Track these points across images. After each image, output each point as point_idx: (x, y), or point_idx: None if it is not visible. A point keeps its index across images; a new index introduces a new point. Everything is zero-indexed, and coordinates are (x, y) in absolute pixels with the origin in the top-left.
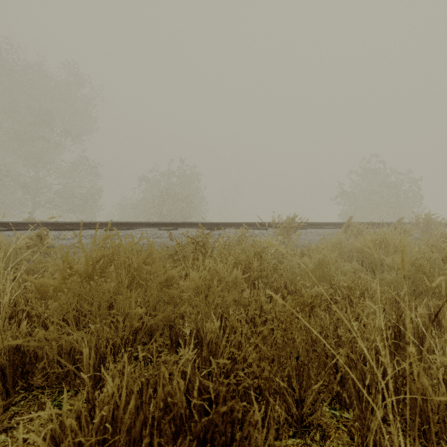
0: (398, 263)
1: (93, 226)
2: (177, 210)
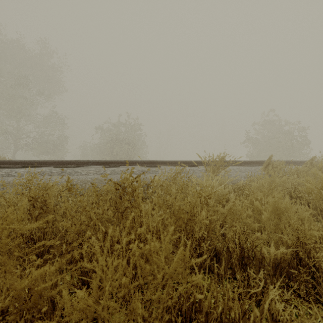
0: None
1: (46, 164)
2: (124, 151)
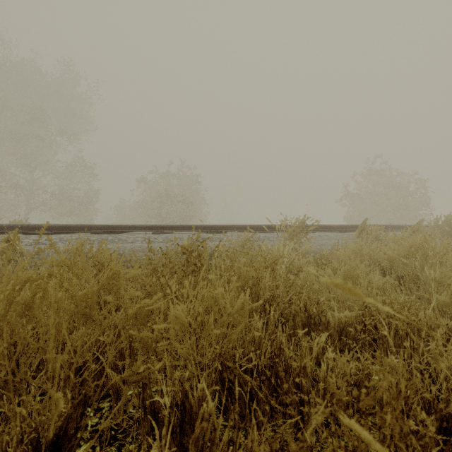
0: (444, 277)
1: (81, 229)
2: (177, 212)
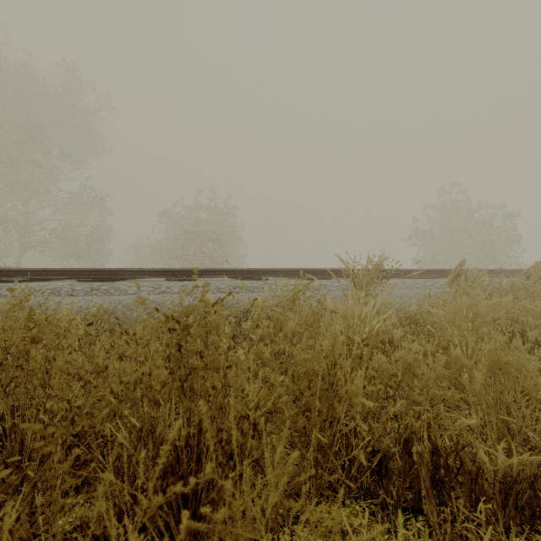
0: None
1: (66, 275)
2: (207, 253)
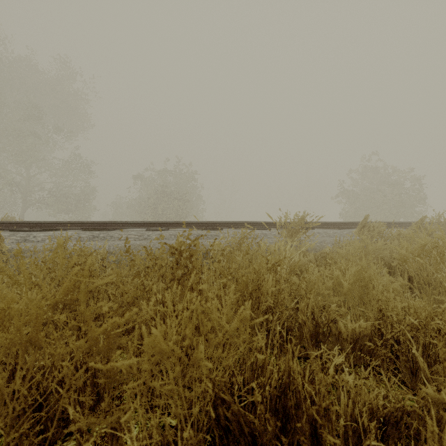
0: None
1: (72, 226)
2: (173, 209)
